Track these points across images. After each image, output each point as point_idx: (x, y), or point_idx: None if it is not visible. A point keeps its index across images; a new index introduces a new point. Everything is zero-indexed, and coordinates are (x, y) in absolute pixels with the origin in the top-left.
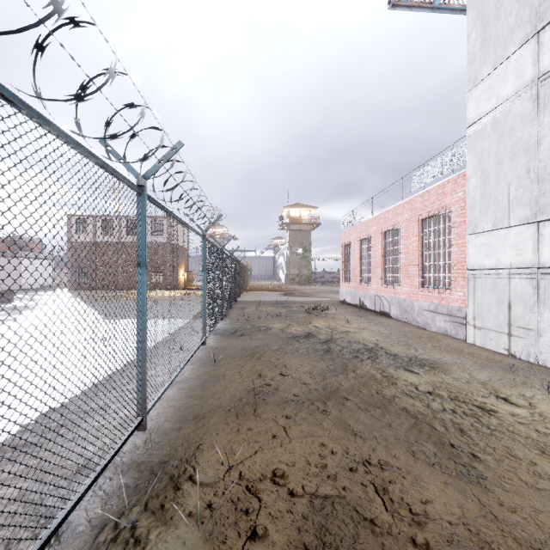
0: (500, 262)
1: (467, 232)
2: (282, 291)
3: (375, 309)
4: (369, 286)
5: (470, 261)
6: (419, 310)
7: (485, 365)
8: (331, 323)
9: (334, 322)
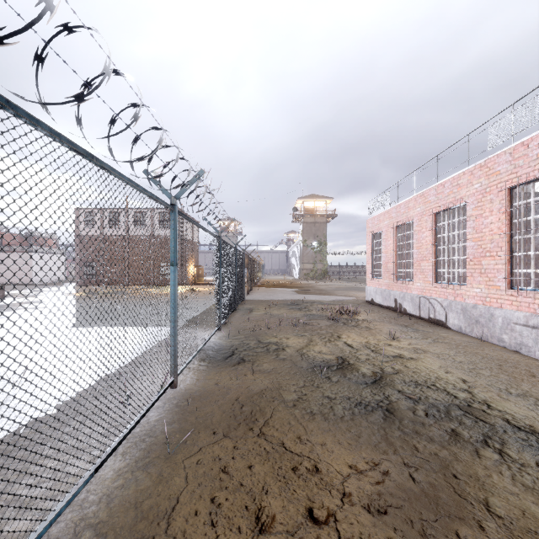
0: None
1: None
2: (296, 288)
3: (421, 315)
4: (411, 284)
5: None
6: (506, 323)
7: None
8: (369, 339)
9: (373, 337)
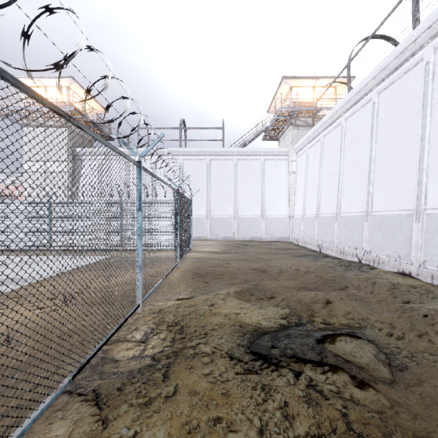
0: None
1: None
2: None
3: None
4: None
5: None
6: None
7: None
8: None
9: None
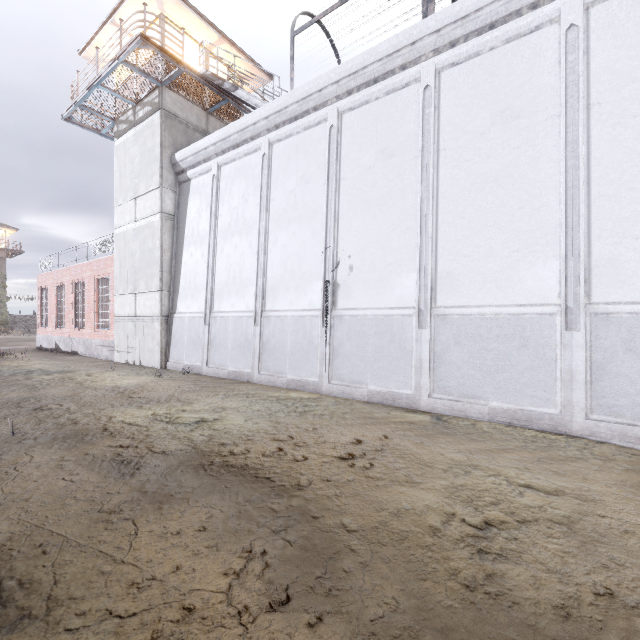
0: (126, 313)
1: (115, 293)
2: None
3: (68, 350)
4: (64, 330)
5: (116, 312)
6: (95, 346)
7: (100, 367)
8: (6, 363)
9: (11, 362)
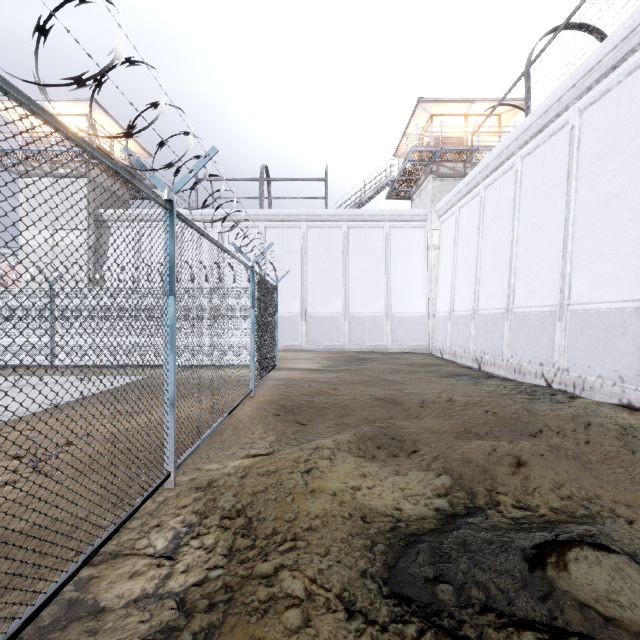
0: None
1: None
2: None
3: None
4: None
5: None
6: None
7: None
8: None
9: None
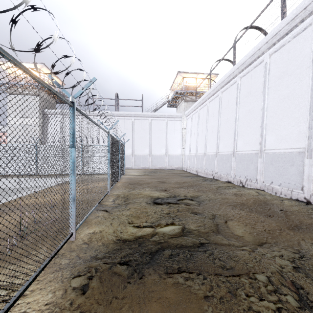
0: None
1: None
2: None
3: None
4: None
5: None
6: None
7: None
8: None
9: None
